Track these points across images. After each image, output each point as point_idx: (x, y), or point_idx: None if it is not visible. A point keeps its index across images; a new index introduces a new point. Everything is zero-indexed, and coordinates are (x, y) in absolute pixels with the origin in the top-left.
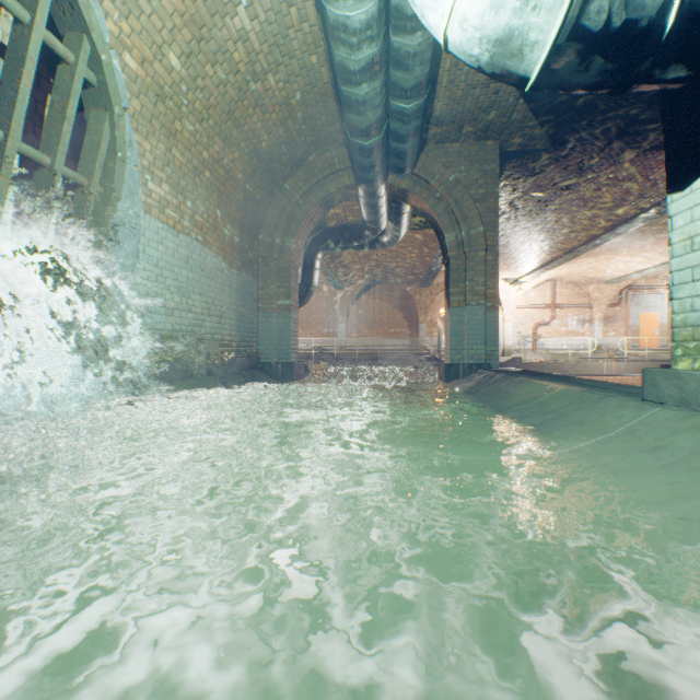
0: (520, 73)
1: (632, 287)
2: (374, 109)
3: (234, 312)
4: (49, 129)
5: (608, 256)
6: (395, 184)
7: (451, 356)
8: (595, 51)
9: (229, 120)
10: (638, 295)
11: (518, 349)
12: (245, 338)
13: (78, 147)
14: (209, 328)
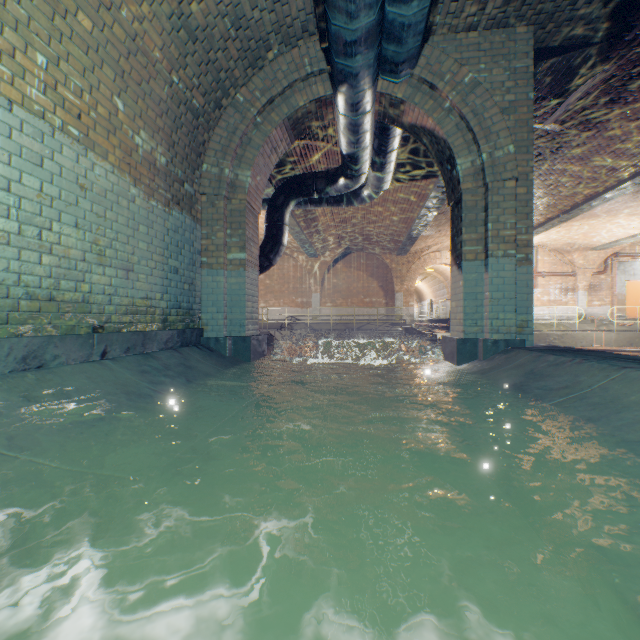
0: None
1: (619, 254)
2: None
3: (158, 264)
4: None
5: (605, 218)
6: (387, 92)
7: (465, 327)
8: None
9: None
10: (624, 263)
11: None
12: (180, 303)
13: None
14: (101, 285)
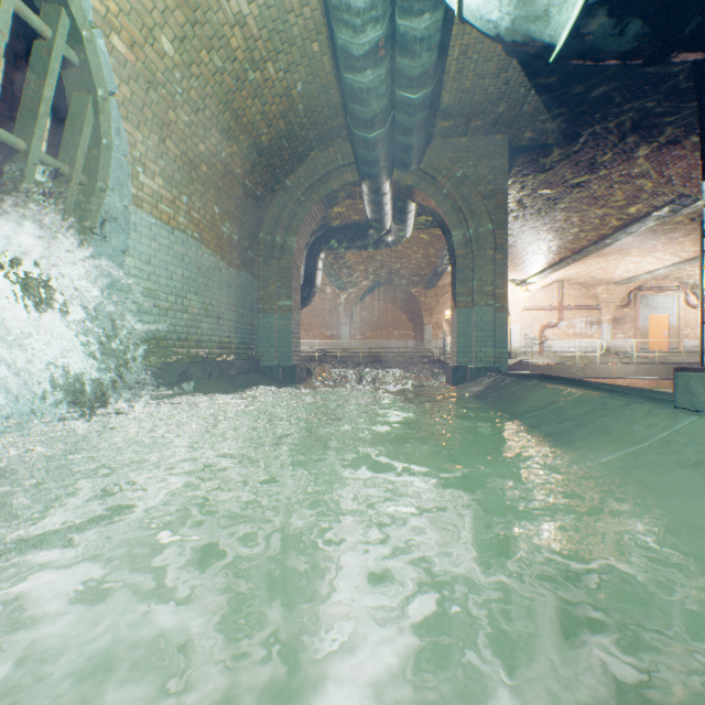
0: (544, 40)
1: (642, 288)
2: (379, 99)
3: (233, 313)
4: (25, 111)
5: (618, 256)
6: (400, 180)
7: (458, 358)
8: (633, 11)
9: (226, 112)
10: (647, 297)
11: (525, 351)
12: (245, 340)
13: (60, 133)
14: (206, 330)
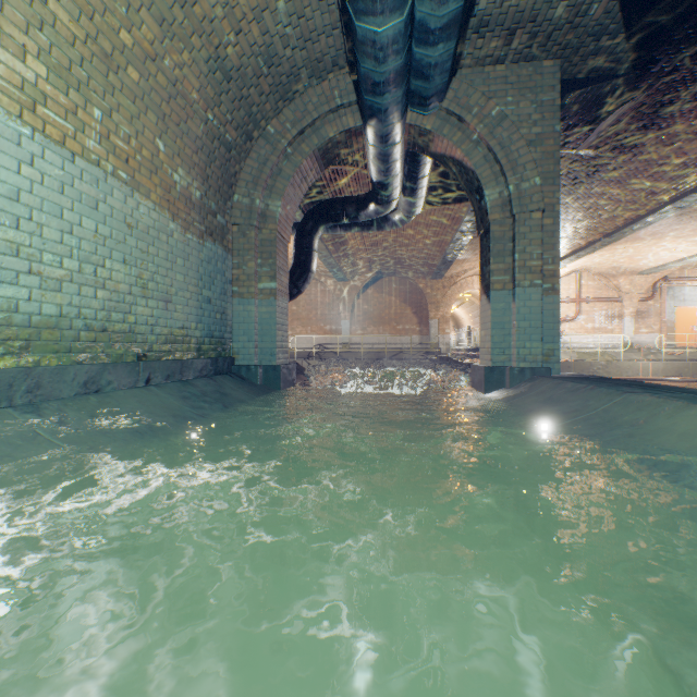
0: None
1: (668, 278)
2: None
3: (193, 295)
4: None
5: (650, 241)
6: (416, 124)
7: (492, 356)
8: None
9: None
10: (674, 288)
11: None
12: (212, 332)
13: None
14: (144, 316)
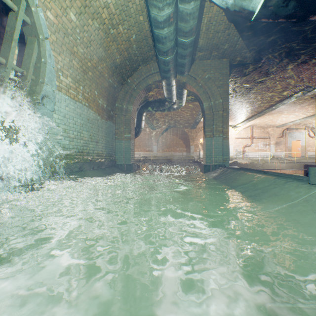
0: (249, 9)
1: (288, 129)
2: (170, 42)
3: (104, 140)
4: (5, 45)
5: (278, 114)
6: (180, 79)
7: (206, 160)
8: None
9: (100, 48)
10: (291, 133)
11: (236, 157)
12: (109, 152)
13: (22, 56)
14: (91, 147)
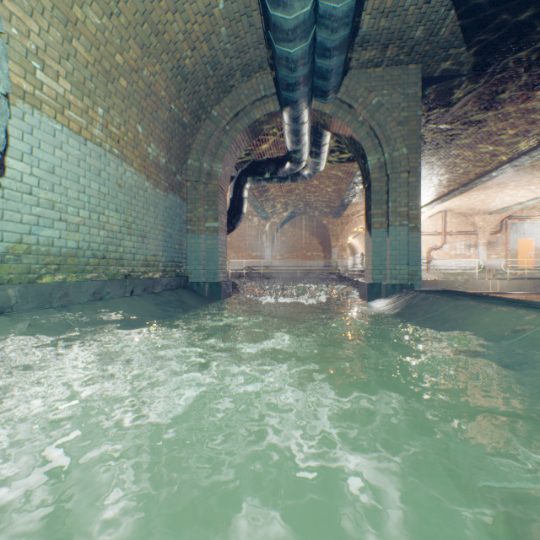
0: None
1: (512, 217)
2: (302, 1)
3: (160, 232)
4: None
5: (496, 189)
6: (318, 109)
7: (373, 275)
8: None
9: (145, 23)
10: (516, 224)
11: None
12: (173, 258)
13: None
14: (129, 247)
